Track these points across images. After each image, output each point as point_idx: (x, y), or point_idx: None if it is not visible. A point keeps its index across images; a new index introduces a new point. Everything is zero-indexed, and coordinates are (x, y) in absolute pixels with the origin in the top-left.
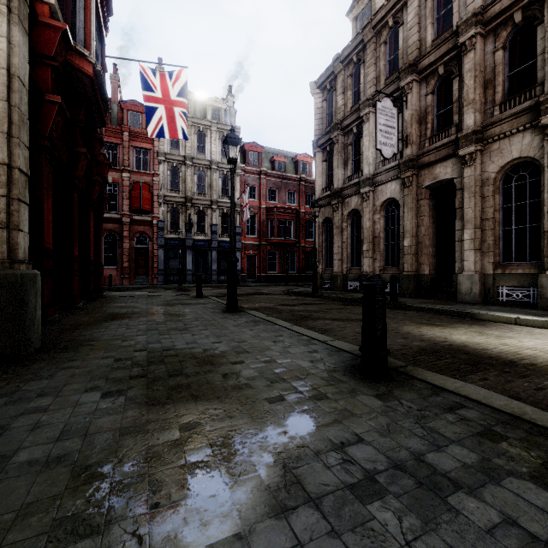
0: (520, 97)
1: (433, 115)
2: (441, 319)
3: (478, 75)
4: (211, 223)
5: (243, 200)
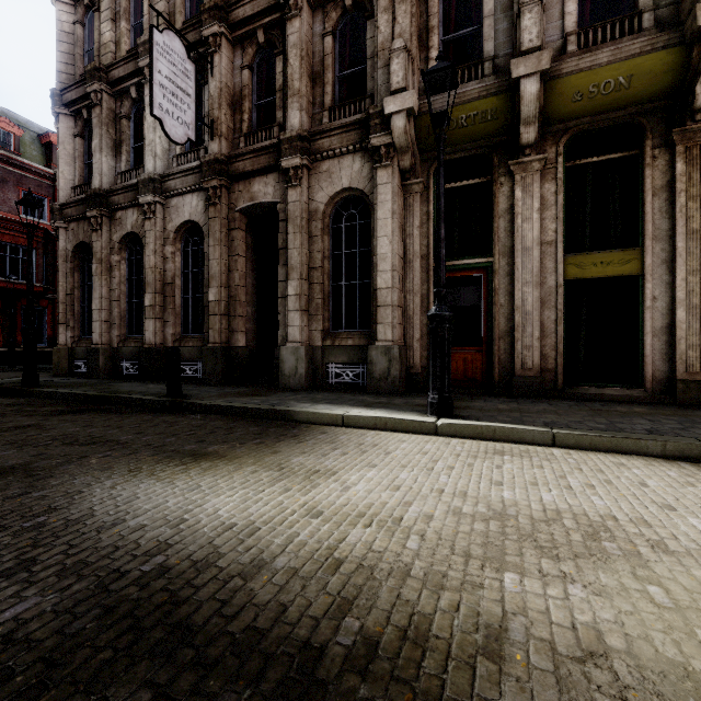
0: (350, 107)
1: (252, 103)
2: (230, 433)
3: (305, 57)
4: None
5: None
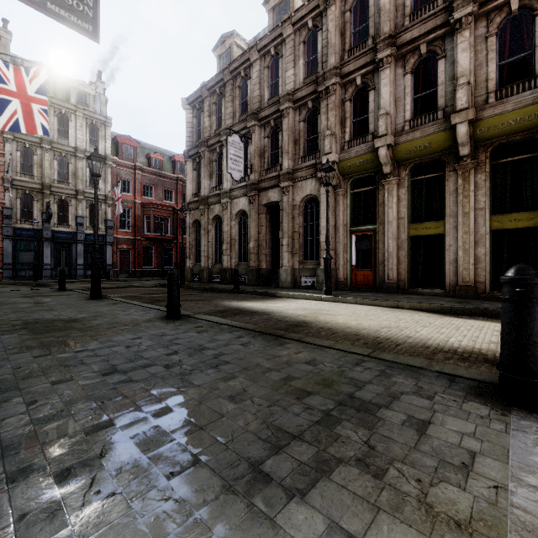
0: (311, 156)
1: (269, 153)
2: (254, 297)
3: (290, 135)
4: (76, 215)
5: (115, 194)
